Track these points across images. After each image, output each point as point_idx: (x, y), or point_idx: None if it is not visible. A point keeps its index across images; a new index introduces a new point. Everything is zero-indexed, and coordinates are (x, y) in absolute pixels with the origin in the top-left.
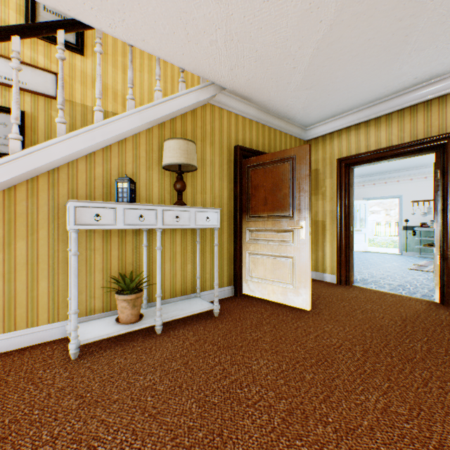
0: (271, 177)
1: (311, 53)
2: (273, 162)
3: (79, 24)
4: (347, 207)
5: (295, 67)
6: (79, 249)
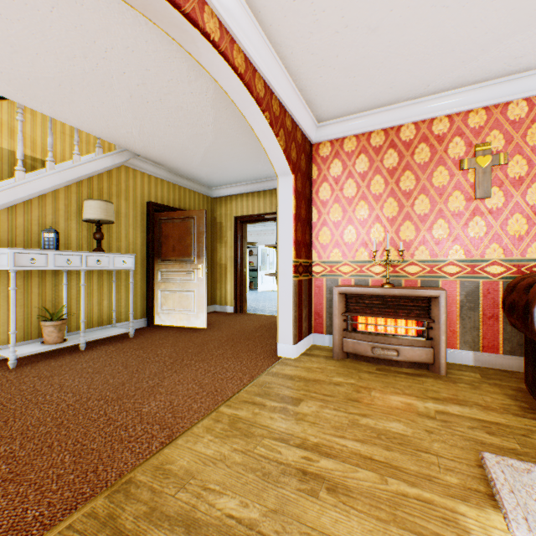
0: (179, 230)
1: (204, 151)
2: (180, 219)
3: (3, 97)
4: (242, 253)
5: (195, 155)
6: (1, 288)
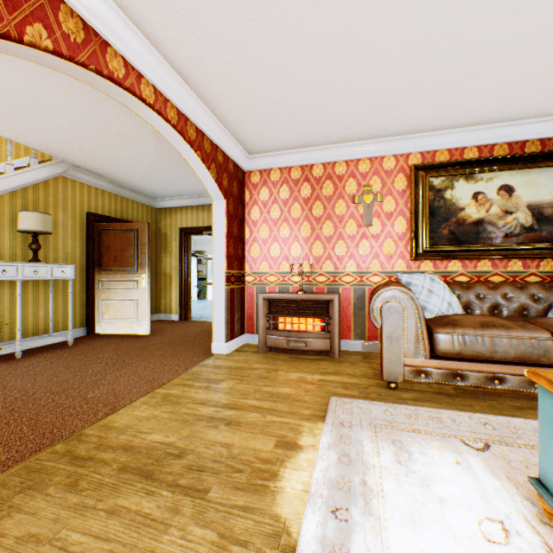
0: (121, 241)
1: (146, 168)
2: (123, 230)
3: None
4: (187, 263)
5: (138, 170)
6: None
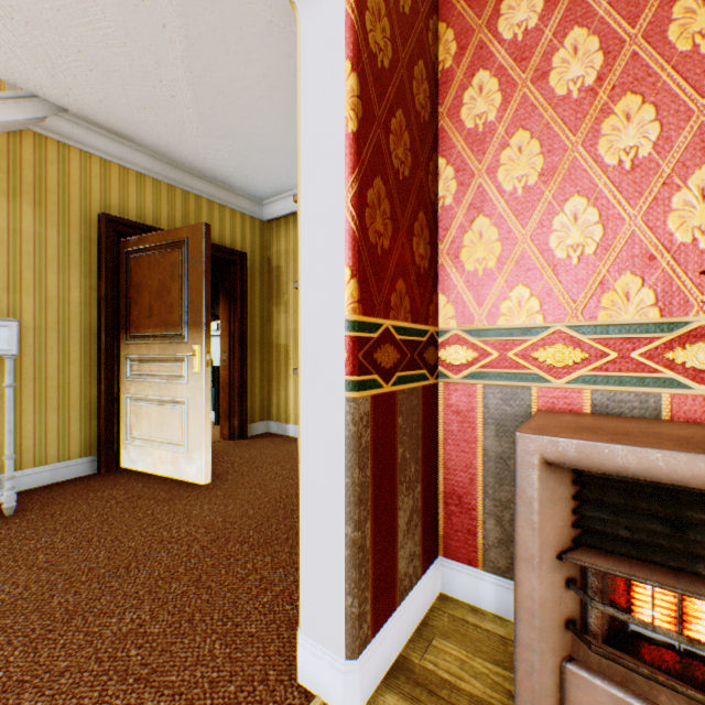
0: (159, 272)
1: (185, 77)
2: (162, 248)
3: None
4: None
5: (174, 95)
6: None
